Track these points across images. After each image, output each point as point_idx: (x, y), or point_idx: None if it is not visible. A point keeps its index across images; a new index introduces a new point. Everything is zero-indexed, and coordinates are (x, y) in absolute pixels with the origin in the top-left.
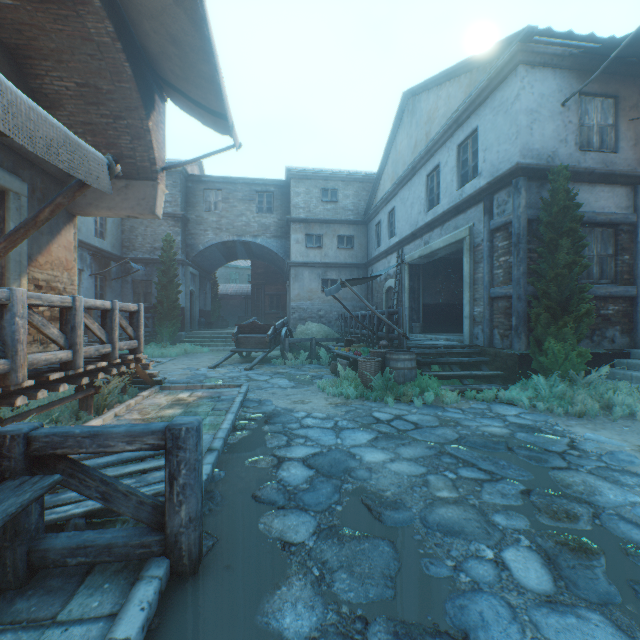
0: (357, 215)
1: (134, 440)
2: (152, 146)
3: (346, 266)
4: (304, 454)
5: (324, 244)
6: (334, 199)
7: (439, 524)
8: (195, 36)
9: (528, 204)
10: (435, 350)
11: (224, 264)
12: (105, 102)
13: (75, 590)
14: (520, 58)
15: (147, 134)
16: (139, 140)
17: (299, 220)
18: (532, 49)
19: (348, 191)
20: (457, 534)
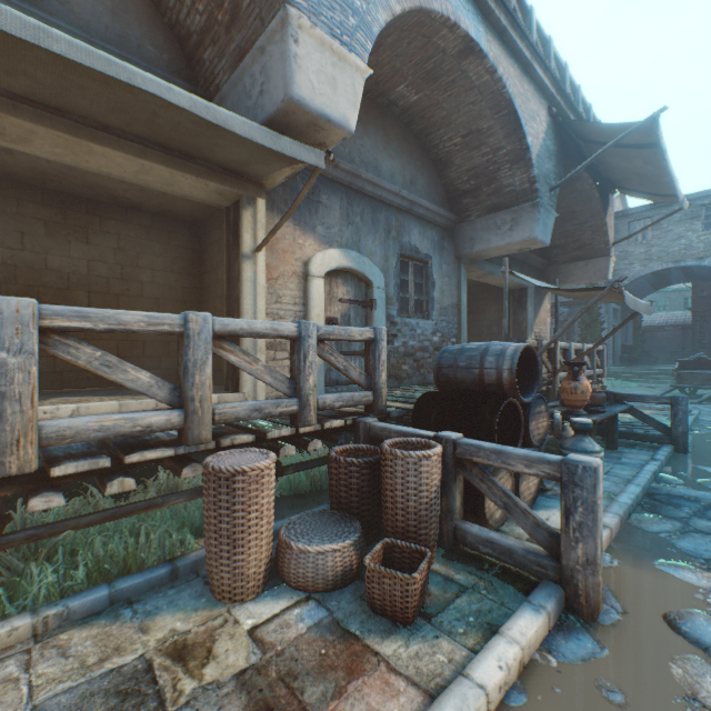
0: None
1: (655, 399)
2: (606, 233)
3: None
4: None
5: None
6: None
7: None
8: (655, 171)
9: None
10: None
11: (649, 293)
12: (575, 217)
13: (633, 446)
14: None
15: (603, 227)
16: (596, 232)
17: None
18: None
19: None
20: None
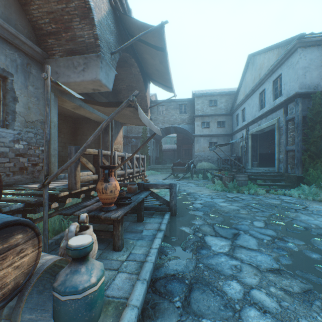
0: (226, 111)
1: (163, 186)
2: (147, 101)
3: (221, 135)
4: (200, 202)
5: (210, 126)
6: (215, 104)
7: (238, 216)
8: (164, 70)
9: (303, 109)
10: (258, 173)
11: (165, 136)
12: (133, 89)
13: (152, 215)
14: (298, 45)
15: (145, 97)
16: (143, 100)
17: (198, 116)
18: (304, 41)
19: (222, 100)
20: (242, 218)
